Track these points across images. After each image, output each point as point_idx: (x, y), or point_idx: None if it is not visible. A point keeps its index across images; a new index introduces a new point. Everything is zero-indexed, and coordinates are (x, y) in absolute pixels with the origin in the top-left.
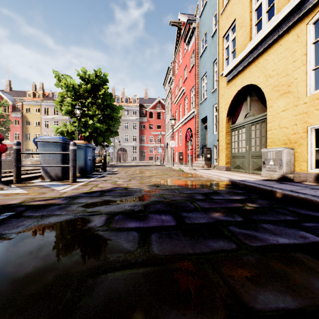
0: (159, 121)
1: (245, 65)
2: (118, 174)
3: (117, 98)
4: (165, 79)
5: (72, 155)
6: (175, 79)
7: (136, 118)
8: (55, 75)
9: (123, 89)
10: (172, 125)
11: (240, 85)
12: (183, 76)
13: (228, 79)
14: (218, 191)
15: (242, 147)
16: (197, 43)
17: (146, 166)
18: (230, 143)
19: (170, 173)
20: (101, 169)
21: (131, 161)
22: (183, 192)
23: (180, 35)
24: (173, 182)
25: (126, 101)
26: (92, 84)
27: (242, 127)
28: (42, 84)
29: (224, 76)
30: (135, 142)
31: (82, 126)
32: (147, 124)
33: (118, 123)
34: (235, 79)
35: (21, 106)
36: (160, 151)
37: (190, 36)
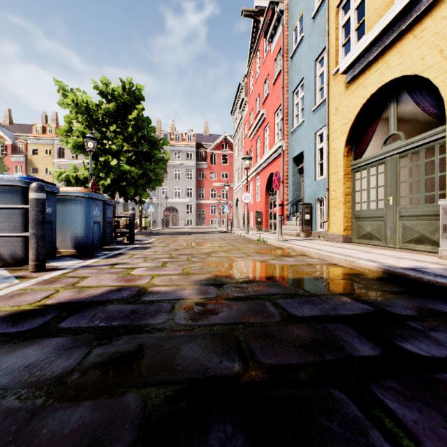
0: (225, 168)
1: (389, 40)
2: (151, 248)
3: (164, 135)
4: (234, 102)
5: (32, 212)
6: (250, 100)
7: (192, 163)
8: (59, 88)
9: (173, 121)
10: (246, 167)
11: (377, 84)
12: (263, 93)
13: (350, 78)
14: (388, 309)
15: (379, 200)
16: (286, 36)
17: (204, 233)
18: (351, 194)
19: (245, 247)
20: (128, 238)
21: (185, 226)
22: (290, 311)
23: (258, 32)
24: (254, 270)
25: (177, 139)
26: (119, 103)
27: (378, 163)
28: (56, 115)
29: (341, 72)
30: (191, 198)
31: (102, 169)
32: (208, 172)
33: (160, 166)
34: (363, 75)
35: (24, 146)
36: (226, 210)
37: (275, 27)
